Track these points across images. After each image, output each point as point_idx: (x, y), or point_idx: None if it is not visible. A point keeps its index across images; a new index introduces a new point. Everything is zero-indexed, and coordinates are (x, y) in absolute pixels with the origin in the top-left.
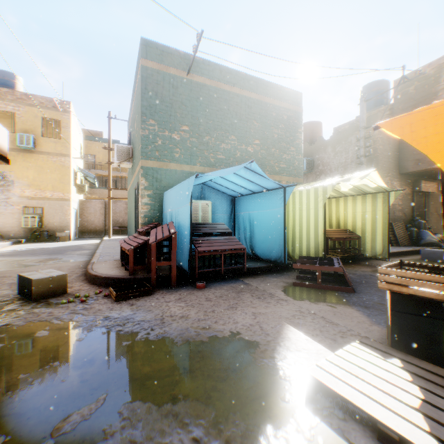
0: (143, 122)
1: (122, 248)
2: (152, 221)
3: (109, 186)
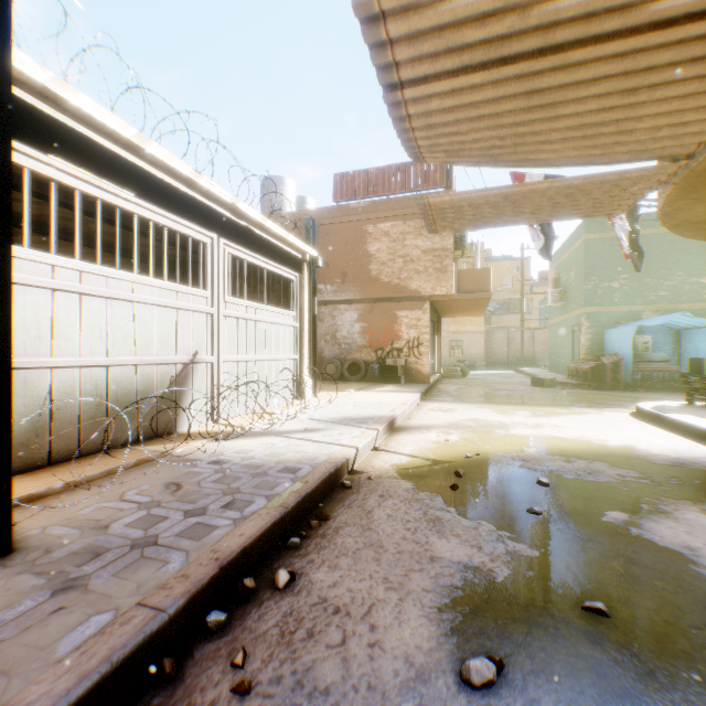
0: (585, 280)
1: (576, 369)
2: (592, 352)
3: (521, 317)
